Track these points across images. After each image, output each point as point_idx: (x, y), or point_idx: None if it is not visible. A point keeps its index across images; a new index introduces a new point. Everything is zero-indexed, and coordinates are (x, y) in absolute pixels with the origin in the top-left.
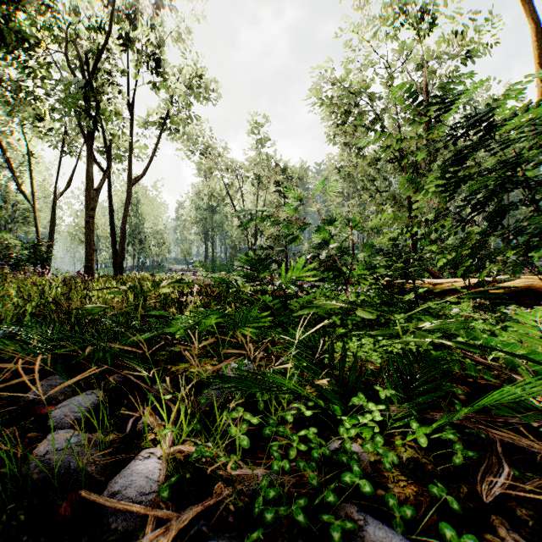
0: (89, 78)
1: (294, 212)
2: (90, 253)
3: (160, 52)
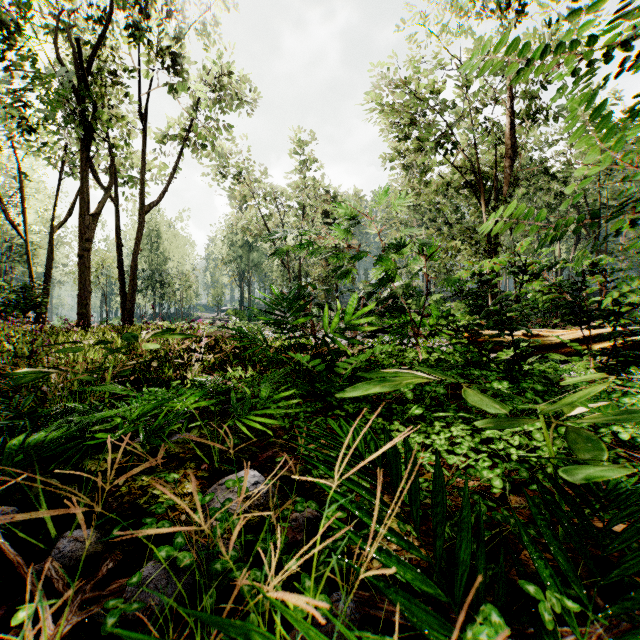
0: (82, 71)
1: (343, 235)
2: (84, 296)
3: (179, 47)
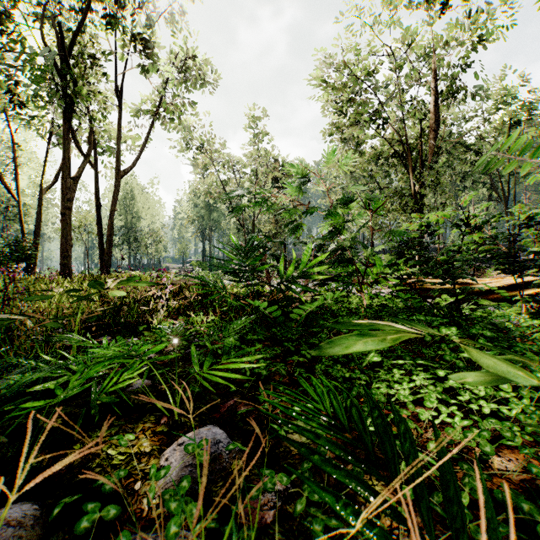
0: (64, 52)
1: (296, 192)
2: (66, 249)
3: (150, 34)
